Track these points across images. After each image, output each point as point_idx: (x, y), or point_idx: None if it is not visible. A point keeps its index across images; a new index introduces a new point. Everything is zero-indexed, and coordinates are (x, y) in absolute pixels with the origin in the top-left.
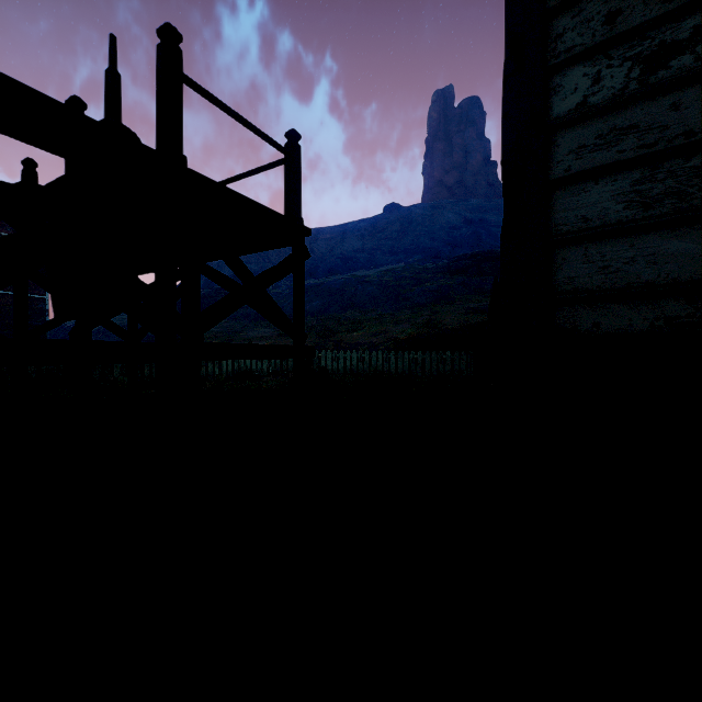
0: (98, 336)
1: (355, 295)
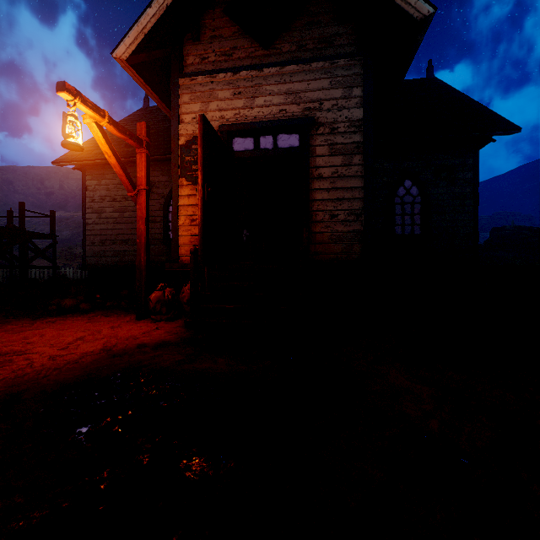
0: None
1: None
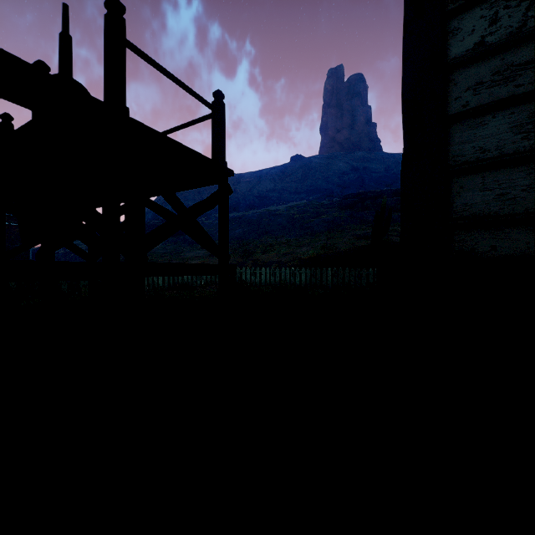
0: (70, 256)
1: (269, 225)
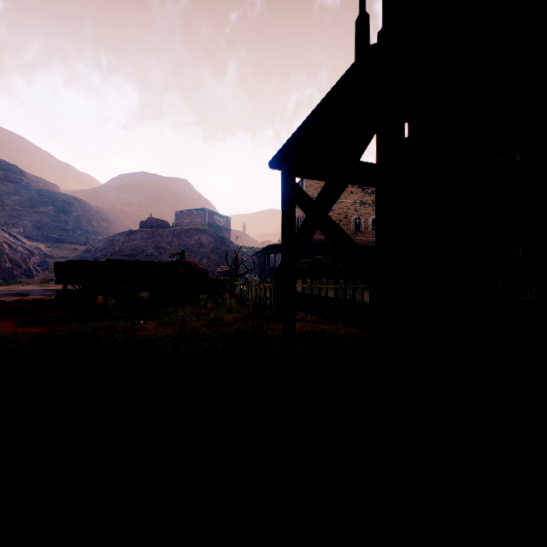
0: None
1: None
